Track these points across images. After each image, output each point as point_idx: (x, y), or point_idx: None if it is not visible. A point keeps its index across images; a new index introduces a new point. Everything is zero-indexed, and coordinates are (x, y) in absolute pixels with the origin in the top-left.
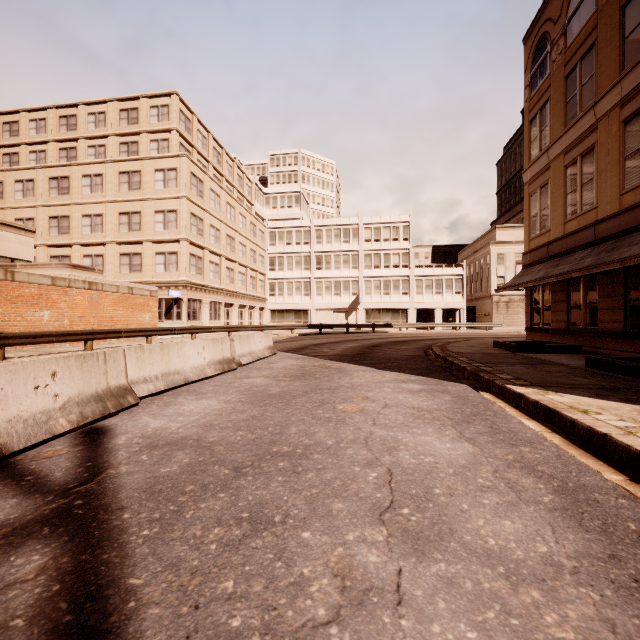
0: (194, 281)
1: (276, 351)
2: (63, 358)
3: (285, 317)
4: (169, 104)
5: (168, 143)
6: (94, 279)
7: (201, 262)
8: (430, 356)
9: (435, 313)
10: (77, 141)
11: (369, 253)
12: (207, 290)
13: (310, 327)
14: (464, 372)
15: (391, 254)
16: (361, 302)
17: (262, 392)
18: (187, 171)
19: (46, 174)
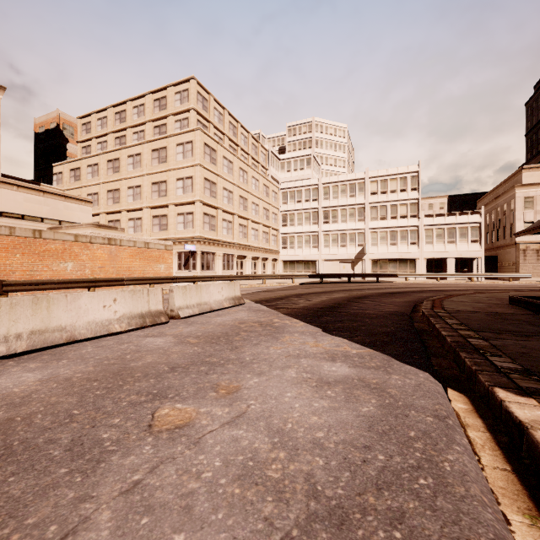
0: (207, 236)
1: (243, 301)
2: None
3: (295, 267)
4: (188, 88)
5: (188, 121)
6: (113, 236)
7: (214, 220)
8: (416, 313)
9: (447, 263)
10: (126, 130)
11: (375, 205)
12: (220, 244)
13: (311, 276)
14: (444, 343)
15: (398, 205)
16: (367, 253)
17: (124, 363)
18: (200, 142)
19: (105, 158)
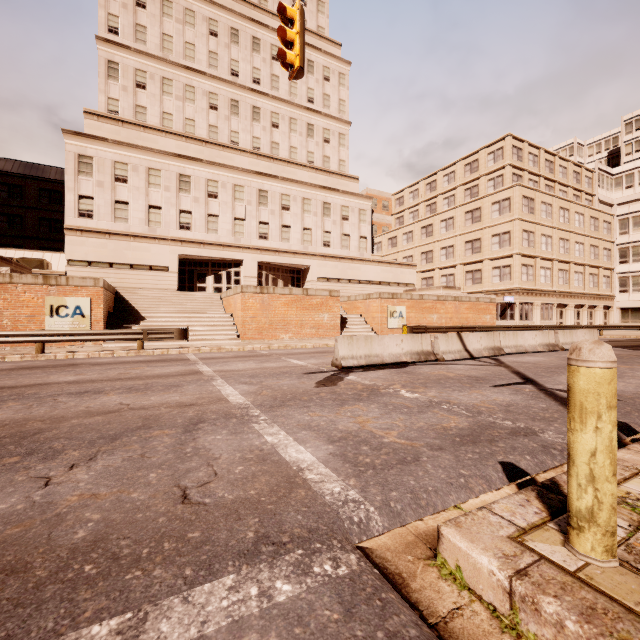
0: (525, 287)
1: None
2: (482, 333)
3: None
4: (503, 146)
5: (502, 178)
6: (456, 294)
7: (532, 270)
8: None
9: None
10: (436, 197)
11: None
12: (538, 293)
13: None
14: None
15: None
16: None
17: None
18: (519, 197)
19: (419, 226)
